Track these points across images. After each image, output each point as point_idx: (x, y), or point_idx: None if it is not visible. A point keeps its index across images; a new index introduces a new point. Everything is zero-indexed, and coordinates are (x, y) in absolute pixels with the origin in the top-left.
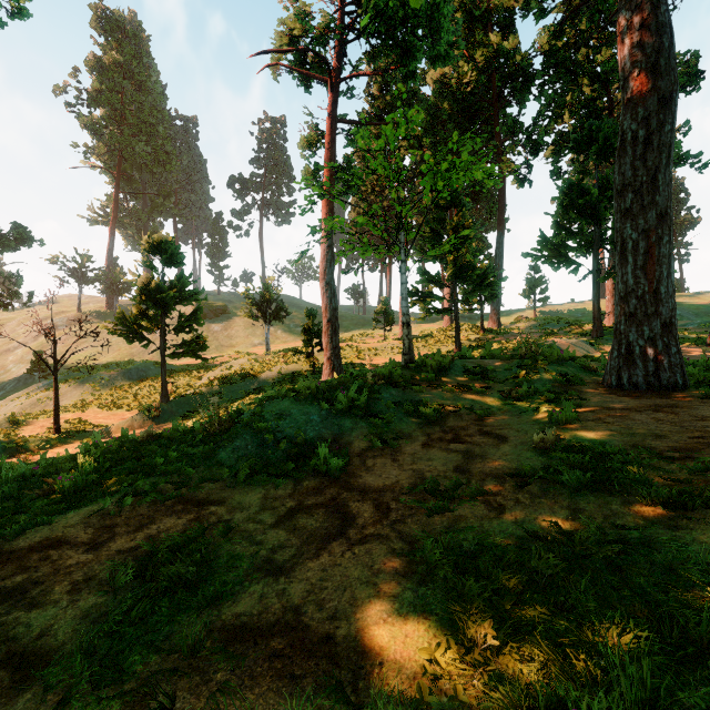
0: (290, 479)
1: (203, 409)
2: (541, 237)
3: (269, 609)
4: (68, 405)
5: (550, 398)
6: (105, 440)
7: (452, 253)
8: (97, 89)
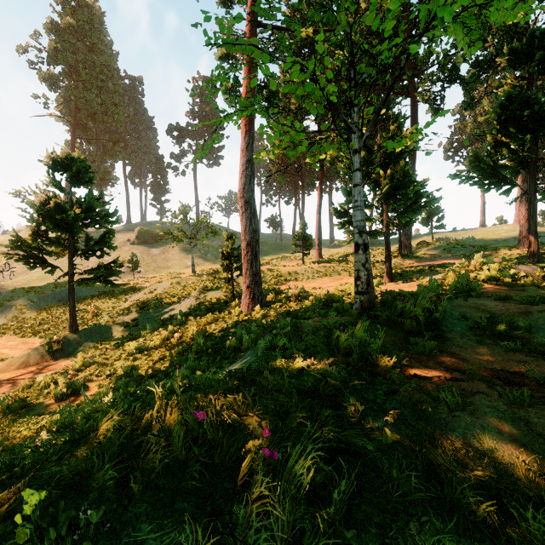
0: None
1: (114, 339)
2: (472, 157)
3: None
4: None
5: None
6: None
7: (383, 170)
8: (53, 47)
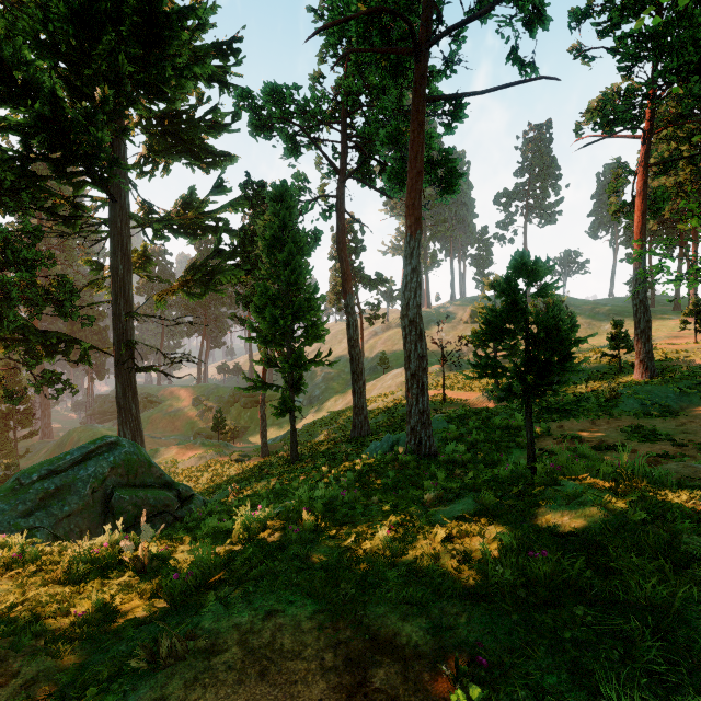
0: (669, 418)
1: None
2: None
3: (692, 437)
4: None
5: None
6: None
7: None
8: None
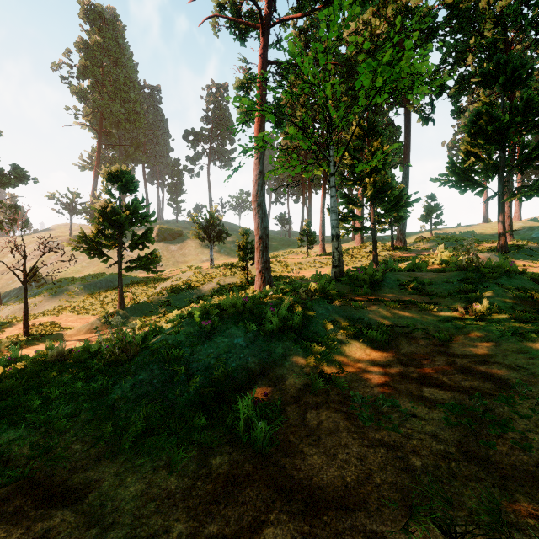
0: (194, 447)
1: (153, 315)
2: (450, 164)
3: None
4: (48, 309)
5: (527, 318)
6: (21, 357)
7: (370, 177)
8: (83, 64)
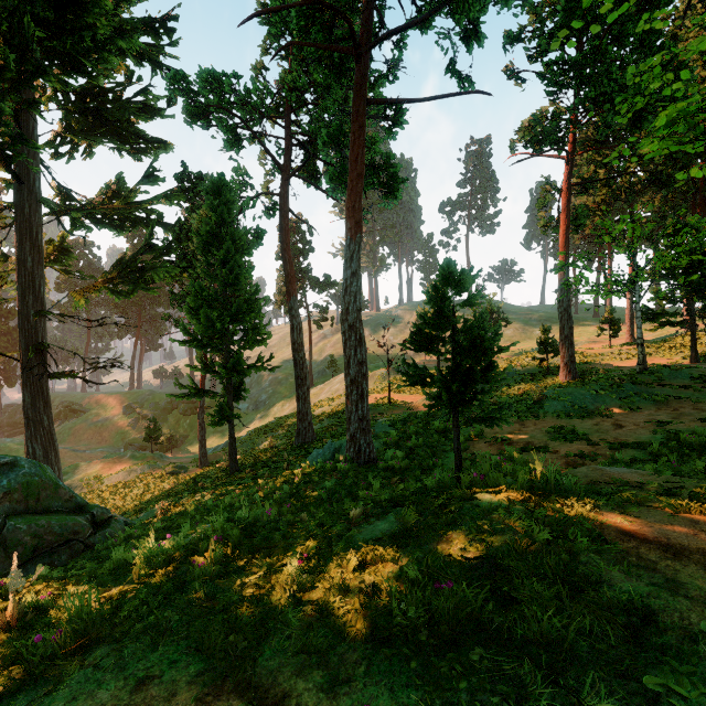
0: (586, 418)
1: None
2: None
3: (604, 436)
4: (370, 389)
5: None
6: None
7: (686, 275)
8: None
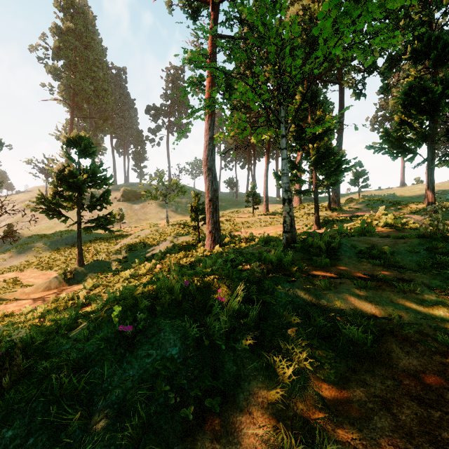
0: None
1: (110, 272)
2: (383, 132)
3: None
4: (15, 265)
5: None
6: None
7: (312, 144)
8: (57, 46)
